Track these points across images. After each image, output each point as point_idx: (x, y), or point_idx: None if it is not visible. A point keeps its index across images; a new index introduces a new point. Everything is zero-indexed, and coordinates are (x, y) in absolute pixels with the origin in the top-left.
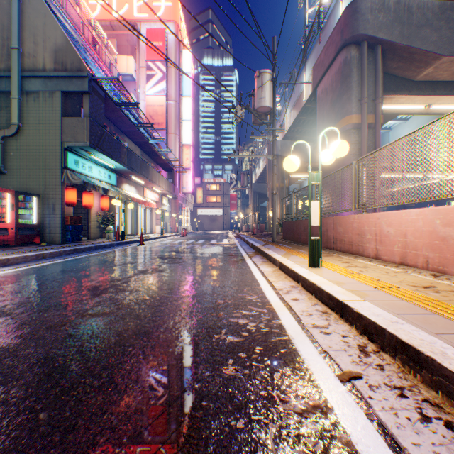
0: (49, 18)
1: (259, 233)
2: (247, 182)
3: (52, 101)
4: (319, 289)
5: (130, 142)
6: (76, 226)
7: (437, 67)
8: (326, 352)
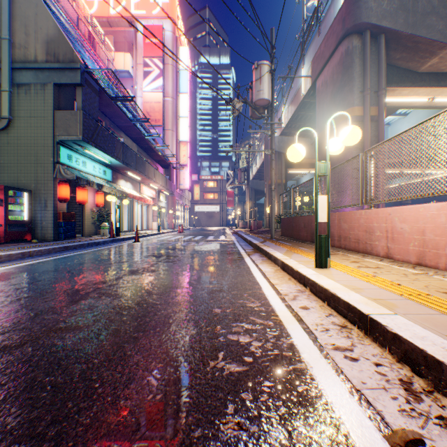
0: (41, 8)
1: (256, 229)
2: (245, 179)
3: (43, 93)
4: (334, 297)
5: (126, 138)
6: (69, 223)
7: (442, 57)
8: (360, 391)
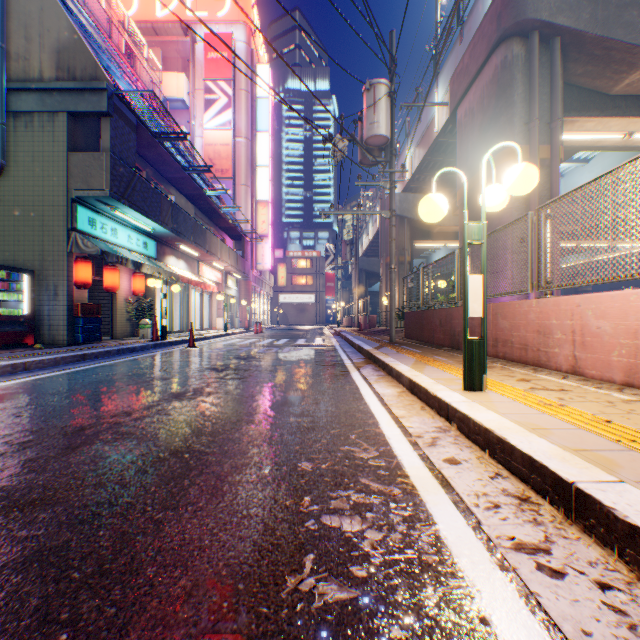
0: None
1: (368, 328)
2: (351, 255)
3: (53, 127)
4: (502, 444)
5: (177, 195)
6: (91, 319)
7: None
8: None
